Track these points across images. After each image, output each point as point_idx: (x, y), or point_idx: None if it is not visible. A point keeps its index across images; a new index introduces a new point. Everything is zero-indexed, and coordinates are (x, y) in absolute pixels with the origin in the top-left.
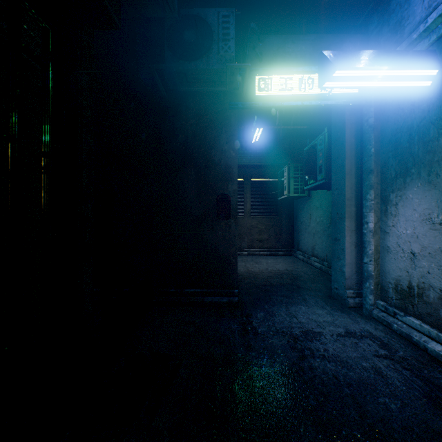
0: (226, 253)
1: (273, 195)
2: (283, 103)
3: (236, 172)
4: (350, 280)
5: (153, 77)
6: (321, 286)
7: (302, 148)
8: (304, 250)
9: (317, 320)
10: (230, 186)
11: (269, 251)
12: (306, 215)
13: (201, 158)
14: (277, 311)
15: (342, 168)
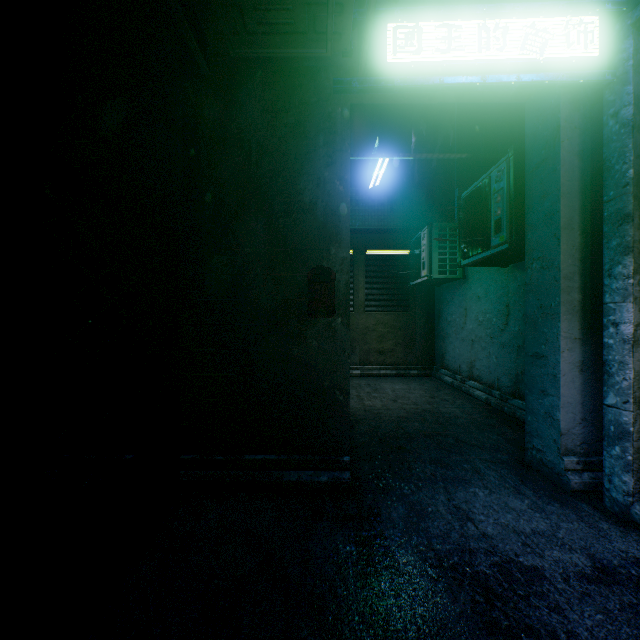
0: (327, 384)
1: (402, 279)
2: (443, 80)
3: (346, 223)
4: (570, 435)
5: (182, 34)
6: (498, 438)
7: (447, 202)
8: (453, 368)
9: (518, 528)
10: (334, 250)
11: (395, 368)
12: (459, 310)
13: (277, 196)
14: (429, 502)
15: (554, 217)
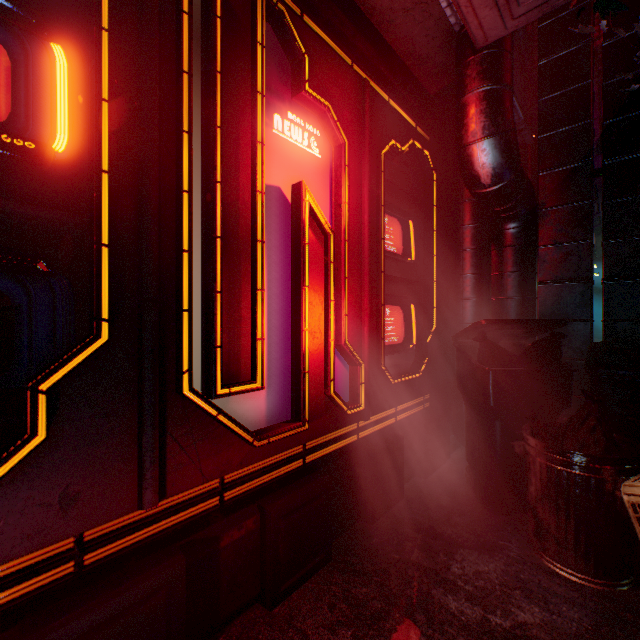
0: None
1: None
2: None
3: None
4: None
5: None
6: None
7: None
8: None
9: None
10: None
11: None
12: None
13: None
14: None
15: None
